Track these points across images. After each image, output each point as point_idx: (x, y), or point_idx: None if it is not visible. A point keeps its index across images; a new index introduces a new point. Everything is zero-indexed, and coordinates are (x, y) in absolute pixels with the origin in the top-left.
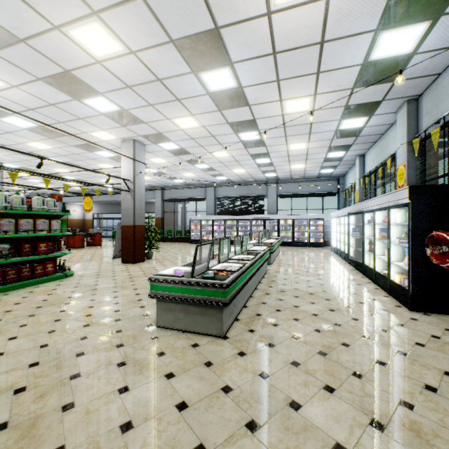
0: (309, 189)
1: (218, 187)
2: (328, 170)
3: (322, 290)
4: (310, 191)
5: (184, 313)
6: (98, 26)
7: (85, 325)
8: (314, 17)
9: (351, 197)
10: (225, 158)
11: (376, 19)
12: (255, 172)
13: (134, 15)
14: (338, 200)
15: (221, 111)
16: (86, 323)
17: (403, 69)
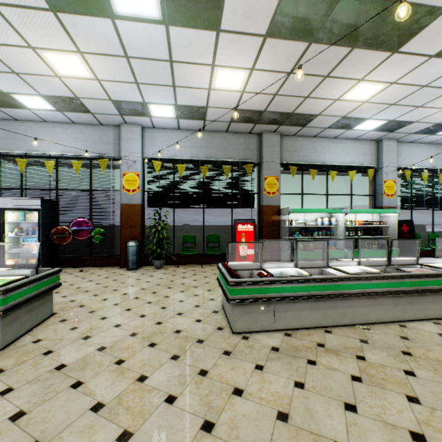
0: None
1: None
2: None
3: None
4: None
5: (30, 313)
6: None
7: None
8: (39, 70)
9: None
10: None
11: (50, 94)
12: None
13: None
14: None
15: None
16: None
17: (12, 108)
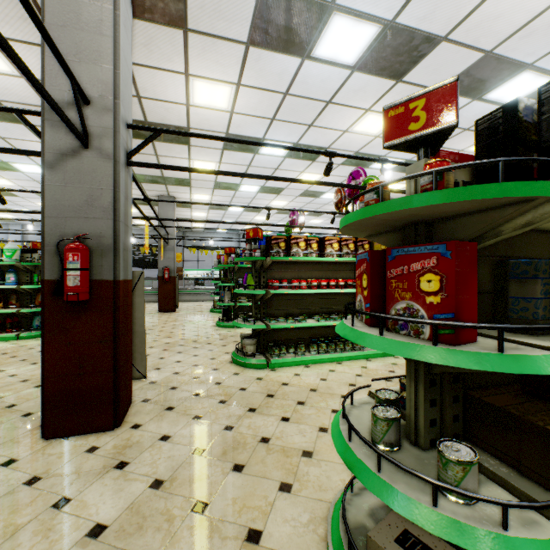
0: None
1: None
2: None
3: None
4: None
5: None
6: None
7: None
8: None
9: None
10: None
11: None
12: None
13: None
14: None
15: None
16: None
17: None
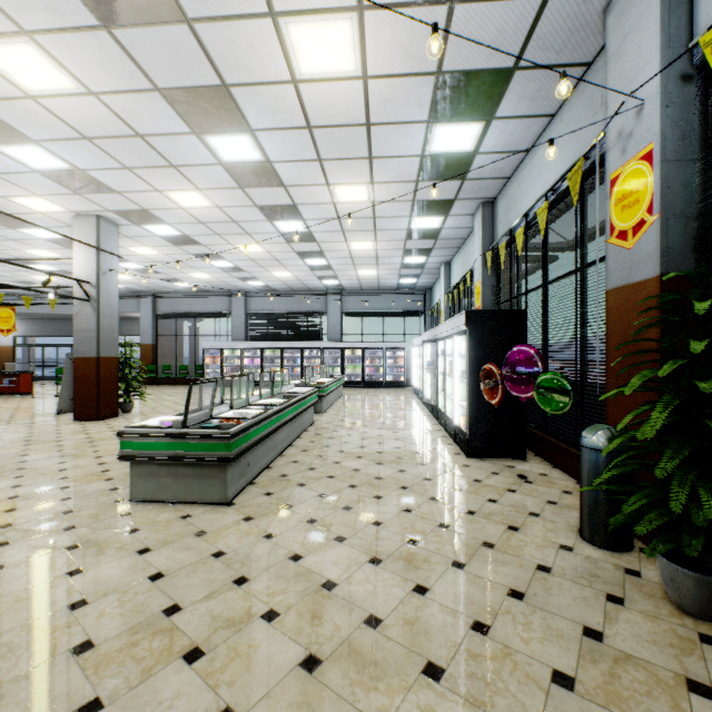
0: (387, 305)
1: (251, 297)
2: (410, 279)
3: (378, 442)
4: (388, 309)
5: (173, 478)
6: (31, 50)
7: (9, 510)
8: (353, 96)
9: (437, 319)
10: (258, 255)
11: (425, 110)
12: (307, 278)
13: (94, 47)
14: (425, 323)
15: (243, 188)
16: (10, 508)
17: (469, 167)
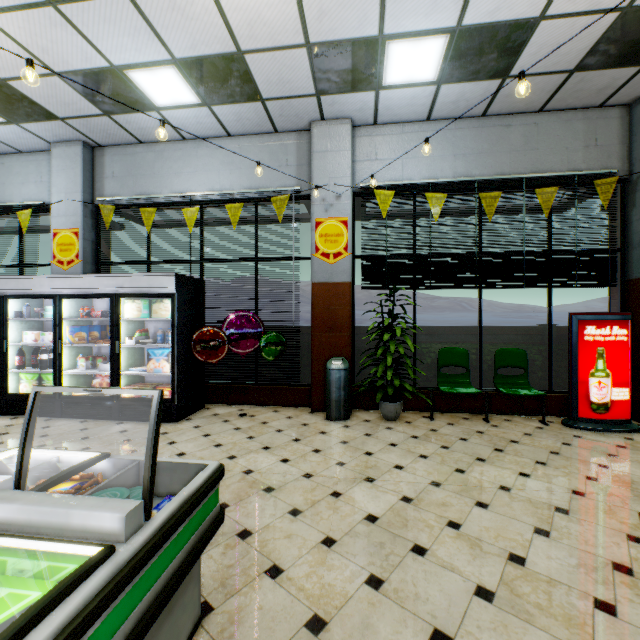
0: None
1: None
2: None
3: None
4: None
5: None
6: None
7: None
8: None
9: None
10: None
11: (190, 53)
12: None
13: None
14: None
15: None
16: None
17: (132, 112)
